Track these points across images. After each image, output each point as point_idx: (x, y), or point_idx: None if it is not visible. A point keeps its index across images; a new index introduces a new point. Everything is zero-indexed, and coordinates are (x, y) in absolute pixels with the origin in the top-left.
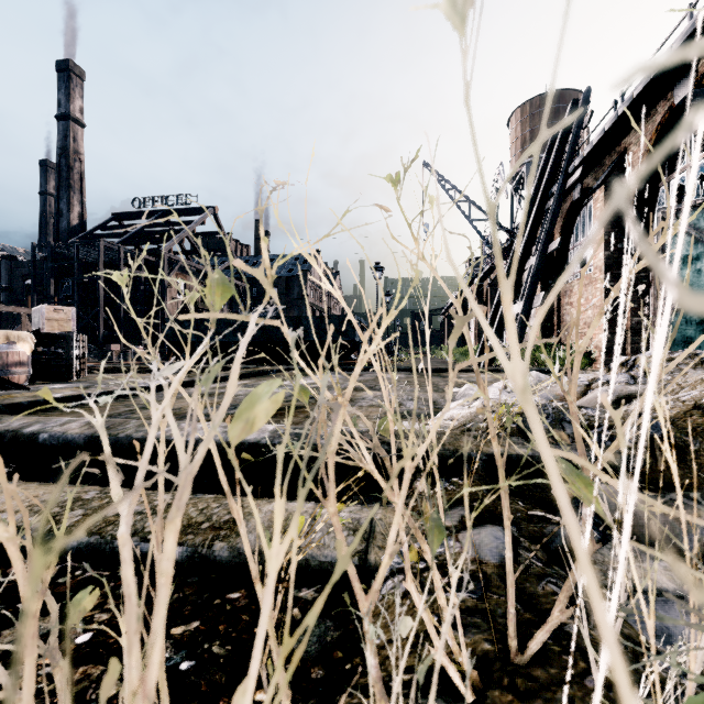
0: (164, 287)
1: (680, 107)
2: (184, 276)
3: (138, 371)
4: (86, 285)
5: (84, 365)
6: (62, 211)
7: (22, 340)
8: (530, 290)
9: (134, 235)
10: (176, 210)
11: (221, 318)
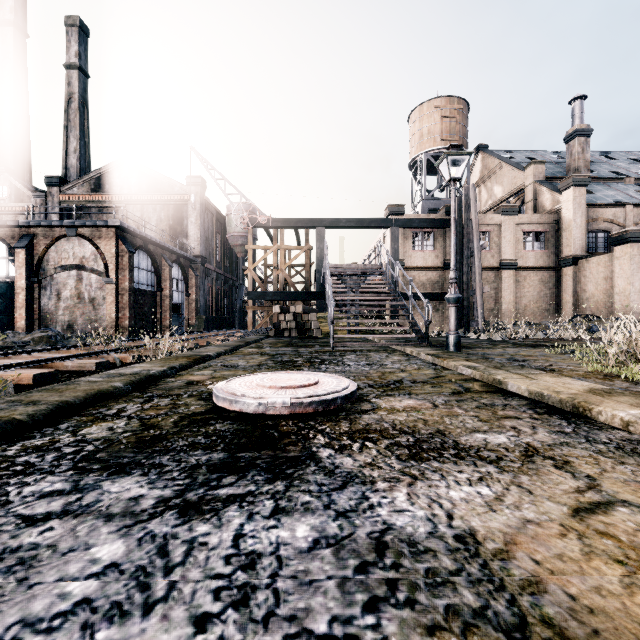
0: None
1: None
2: None
3: None
4: None
5: None
6: None
7: None
8: None
9: None
10: None
11: None
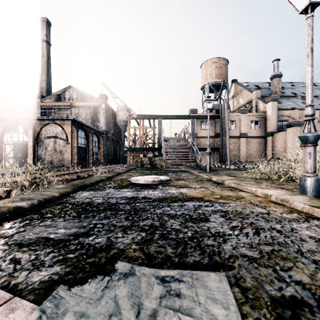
0: None
1: (13, 124)
2: None
3: None
4: None
5: None
6: None
7: None
8: None
9: None
10: None
11: None
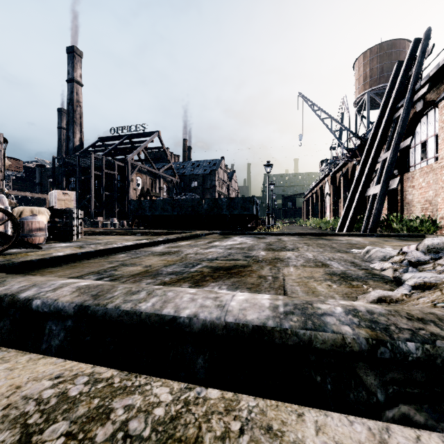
0: (129, 182)
1: None
2: (140, 175)
3: (114, 234)
4: (83, 181)
5: (81, 230)
6: (70, 137)
7: (41, 213)
8: (386, 177)
9: (111, 150)
10: (136, 134)
11: (165, 199)
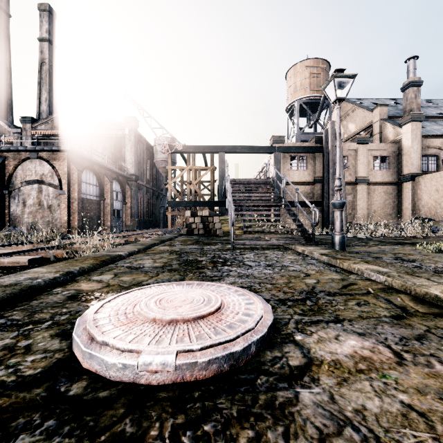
0: None
1: None
2: None
3: None
4: None
5: None
6: None
7: None
8: None
9: None
10: None
11: None
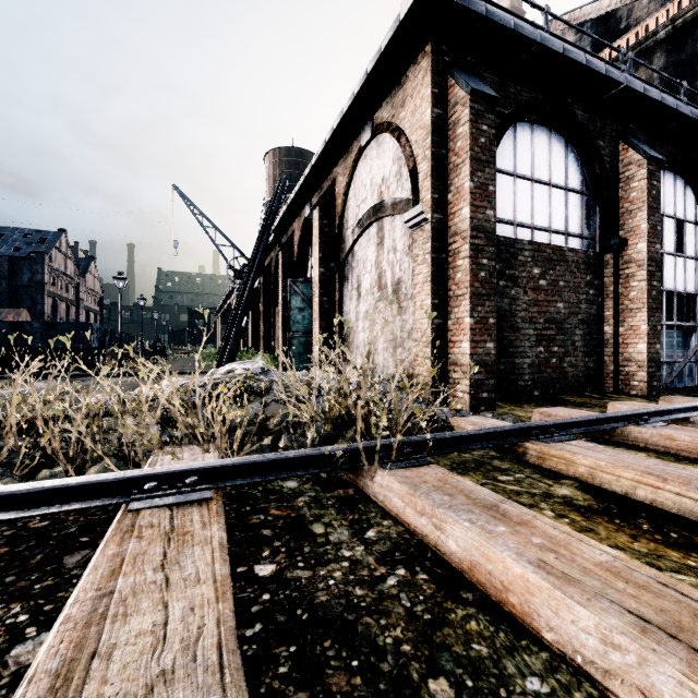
0: None
1: (309, 219)
2: None
3: None
4: None
5: None
6: None
7: None
8: (241, 314)
9: None
10: None
11: None
